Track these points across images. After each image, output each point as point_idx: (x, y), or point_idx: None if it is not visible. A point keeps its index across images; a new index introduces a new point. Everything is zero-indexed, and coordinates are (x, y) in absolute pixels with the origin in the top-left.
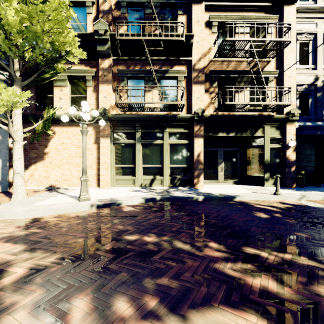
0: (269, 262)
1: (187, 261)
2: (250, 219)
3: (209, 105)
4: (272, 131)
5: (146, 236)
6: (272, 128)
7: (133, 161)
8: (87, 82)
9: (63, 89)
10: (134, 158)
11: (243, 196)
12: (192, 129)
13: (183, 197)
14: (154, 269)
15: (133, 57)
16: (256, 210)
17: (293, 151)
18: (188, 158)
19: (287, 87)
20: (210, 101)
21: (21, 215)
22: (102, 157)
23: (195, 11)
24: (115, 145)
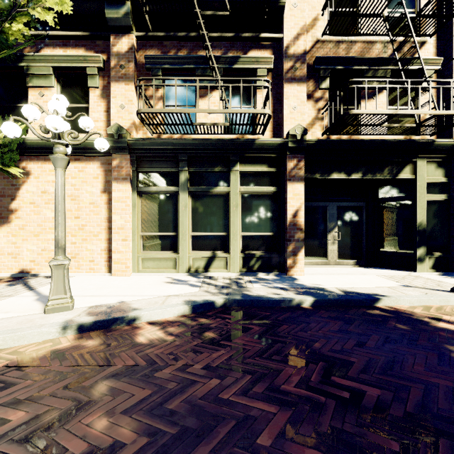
0: None
1: None
2: None
3: (313, 122)
4: (430, 171)
5: None
6: (430, 165)
7: (174, 225)
8: (90, 79)
9: (46, 92)
10: (176, 220)
11: (394, 296)
12: (282, 167)
13: (270, 300)
14: None
15: (175, 33)
16: (449, 340)
17: None
18: (274, 220)
19: None
20: (315, 115)
21: None
22: (115, 218)
23: None
24: (141, 195)
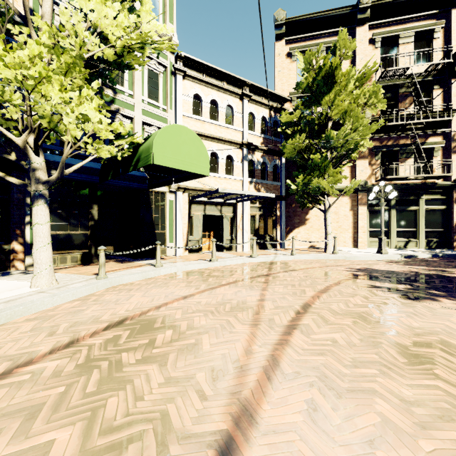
0: None
1: None
2: None
3: None
4: None
5: None
6: None
7: (386, 225)
8: None
9: None
10: (387, 223)
11: None
12: (450, 196)
13: None
14: None
15: (389, 134)
16: None
17: None
18: (444, 223)
19: None
20: None
21: (369, 258)
22: (359, 222)
23: (454, 85)
24: (368, 211)
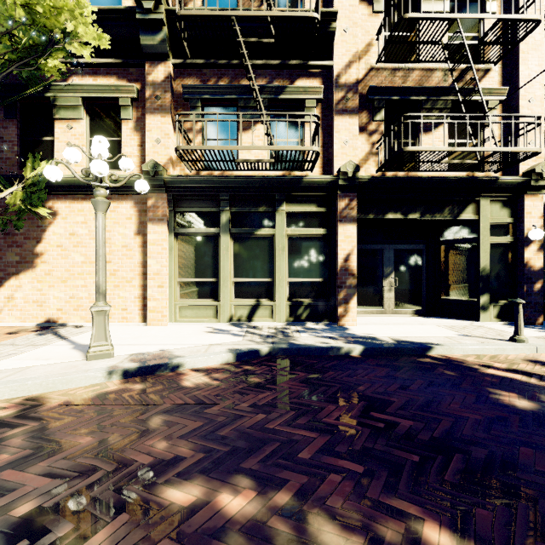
0: None
1: None
2: (497, 417)
3: (367, 157)
4: (495, 211)
5: (225, 487)
6: (495, 205)
7: (214, 270)
8: (123, 111)
9: (74, 125)
10: (216, 265)
11: (448, 345)
12: (333, 206)
13: (317, 348)
14: None
15: (215, 60)
16: (493, 384)
17: (538, 249)
18: (324, 265)
19: (534, 116)
20: (369, 150)
21: None
22: (150, 263)
23: None
24: (178, 237)
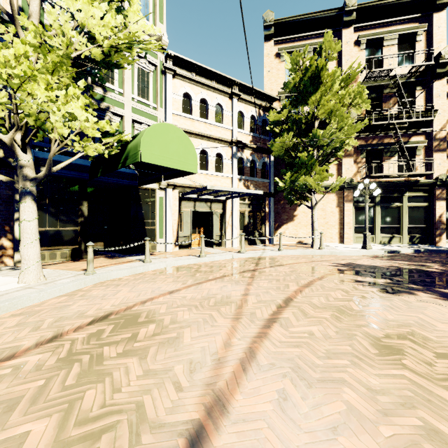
0: None
1: None
2: None
3: None
4: None
5: None
6: None
7: (371, 221)
8: None
9: None
10: (372, 219)
11: None
12: (432, 193)
13: (443, 250)
14: None
15: (373, 133)
16: None
17: None
18: (426, 219)
19: None
20: None
21: (354, 253)
22: (345, 218)
23: (436, 87)
24: (354, 208)
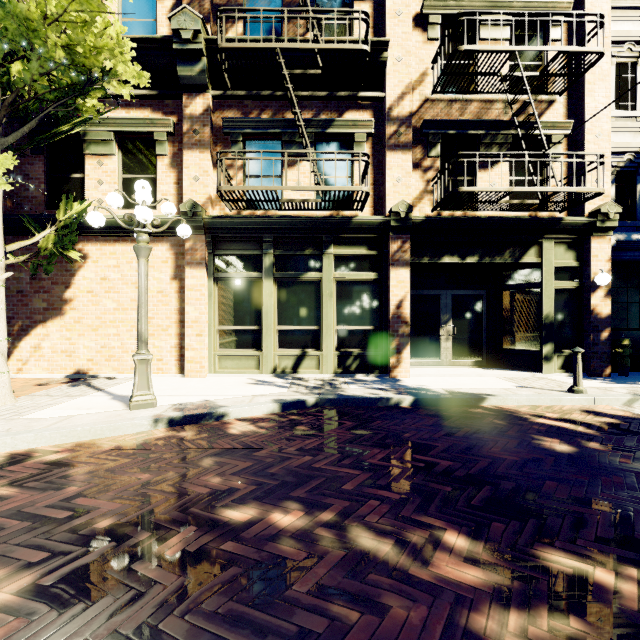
0: (628, 610)
1: (389, 603)
2: (533, 458)
3: (422, 195)
4: (559, 253)
5: (276, 509)
6: (559, 247)
7: (257, 317)
8: (158, 146)
9: (105, 161)
10: (259, 312)
11: (502, 395)
12: (384, 249)
13: (366, 399)
14: (294, 635)
15: (258, 91)
16: (539, 431)
17: (605, 295)
18: (375, 312)
19: (596, 154)
20: (424, 188)
21: None
22: (188, 309)
23: None
24: (217, 282)
